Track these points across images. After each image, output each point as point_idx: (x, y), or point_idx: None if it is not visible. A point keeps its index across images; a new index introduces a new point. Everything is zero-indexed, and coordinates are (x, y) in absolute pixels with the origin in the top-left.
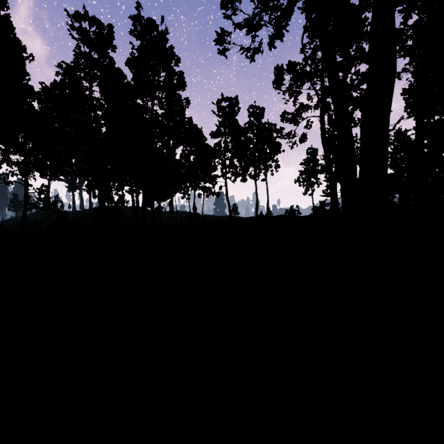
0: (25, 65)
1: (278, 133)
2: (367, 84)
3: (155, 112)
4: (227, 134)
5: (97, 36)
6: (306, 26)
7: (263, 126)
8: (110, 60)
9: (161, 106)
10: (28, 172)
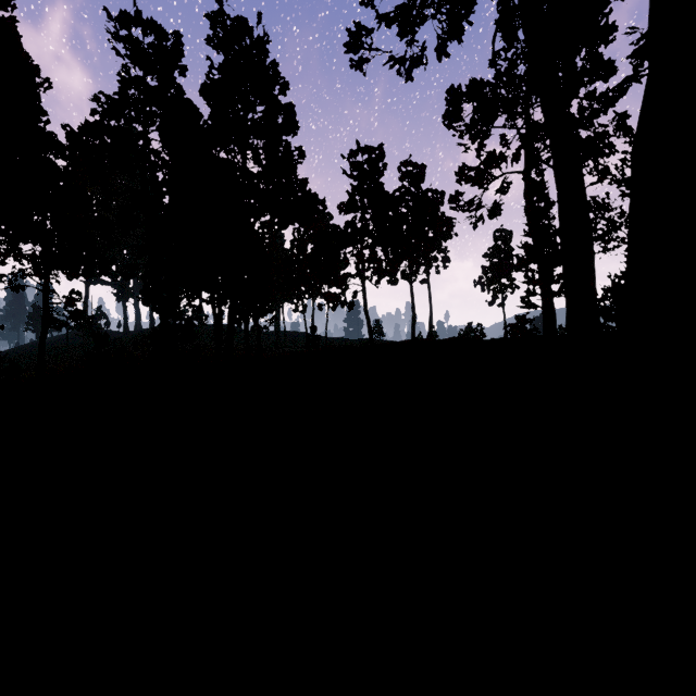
0: (38, 97)
1: (452, 202)
2: (646, 88)
3: (248, 171)
4: (365, 208)
5: (156, 51)
6: (500, 18)
7: (423, 195)
8: (177, 89)
9: (257, 160)
10: (48, 270)
